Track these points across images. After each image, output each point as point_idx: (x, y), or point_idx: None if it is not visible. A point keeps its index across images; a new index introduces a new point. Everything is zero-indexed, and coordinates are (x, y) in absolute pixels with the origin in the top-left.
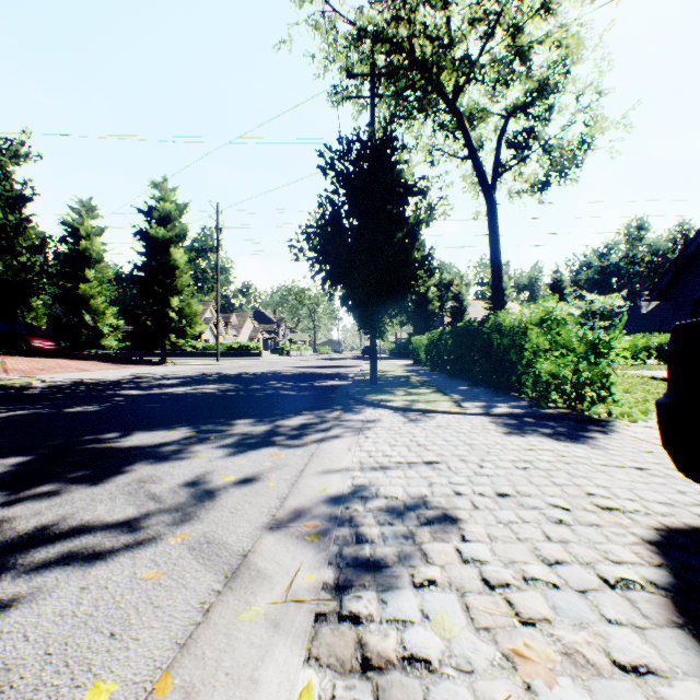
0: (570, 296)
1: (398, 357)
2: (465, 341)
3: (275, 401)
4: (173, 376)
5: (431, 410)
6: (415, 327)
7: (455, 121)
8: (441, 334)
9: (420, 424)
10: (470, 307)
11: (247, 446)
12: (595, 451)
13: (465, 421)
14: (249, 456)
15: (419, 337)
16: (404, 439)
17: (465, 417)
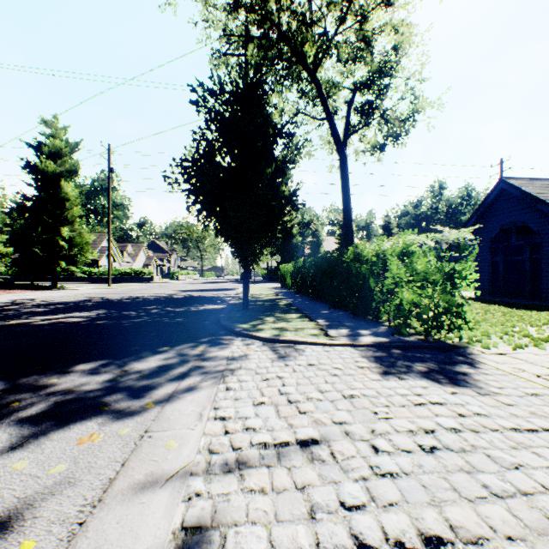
0: (396, 235)
1: (269, 280)
2: (326, 270)
3: (140, 333)
4: (51, 302)
5: (300, 341)
6: (282, 257)
7: (314, 92)
8: (304, 262)
9: (290, 363)
10: (325, 242)
11: (56, 420)
12: (486, 399)
13: (336, 356)
14: (43, 447)
15: (286, 265)
16: (272, 390)
17: (334, 349)
